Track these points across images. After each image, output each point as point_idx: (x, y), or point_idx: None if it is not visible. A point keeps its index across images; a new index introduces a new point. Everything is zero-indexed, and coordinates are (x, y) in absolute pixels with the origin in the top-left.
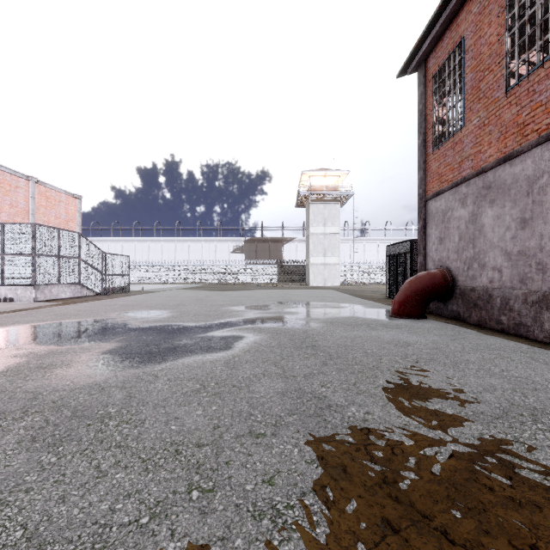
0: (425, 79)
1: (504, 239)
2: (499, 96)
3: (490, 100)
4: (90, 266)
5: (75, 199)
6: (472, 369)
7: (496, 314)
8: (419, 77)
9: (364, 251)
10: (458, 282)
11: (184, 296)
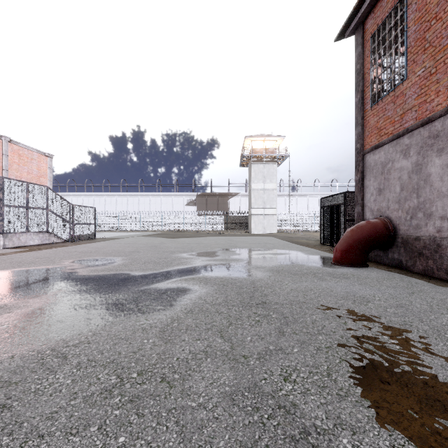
0: (363, 40)
1: None
2: None
3: (437, 49)
4: (58, 216)
5: (46, 158)
6: None
7: (446, 264)
8: (357, 39)
9: (297, 204)
10: (399, 231)
11: (141, 243)
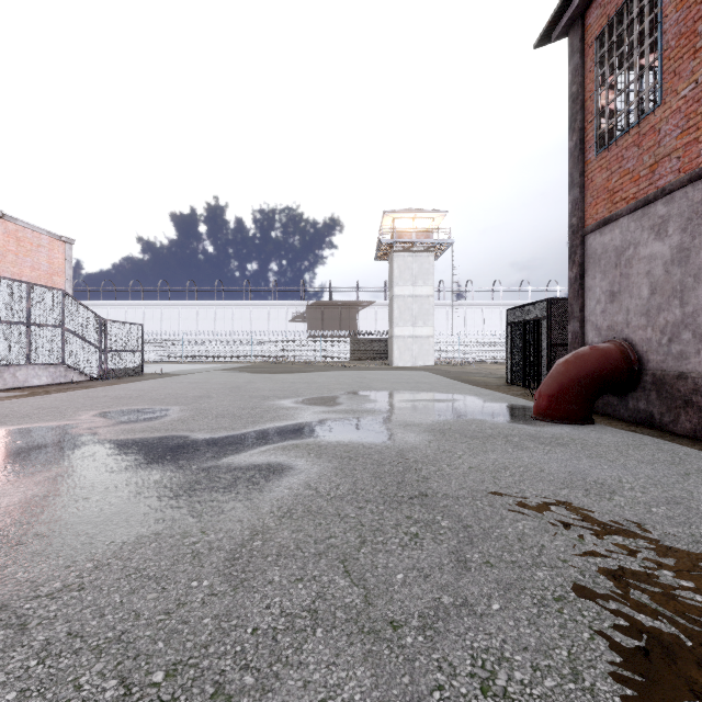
0: (583, 44)
1: None
2: None
3: None
4: (81, 339)
5: (63, 244)
6: None
7: None
8: (572, 43)
9: (465, 319)
10: (648, 363)
11: (215, 382)
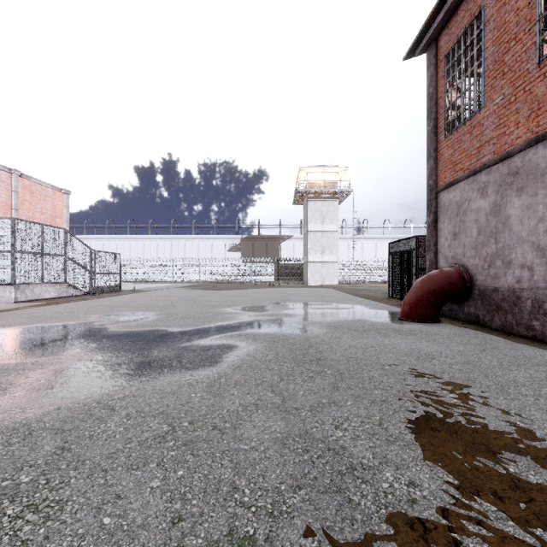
0: (436, 59)
1: (535, 232)
2: (530, 68)
3: (517, 74)
4: (77, 264)
5: (62, 194)
6: (527, 395)
7: (525, 318)
8: (429, 58)
9: (362, 249)
10: (476, 281)
11: (176, 296)
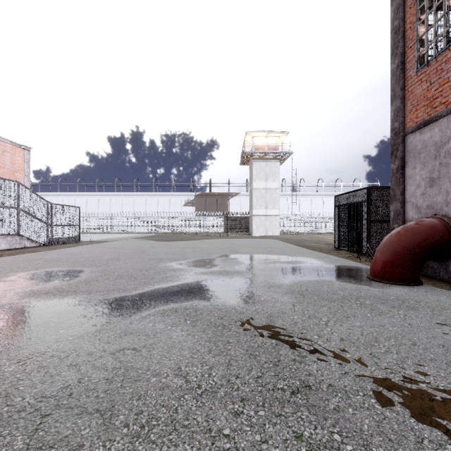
0: None
1: None
2: None
3: None
4: (32, 217)
5: (22, 150)
6: None
7: None
8: None
9: (300, 204)
10: None
11: (128, 248)
